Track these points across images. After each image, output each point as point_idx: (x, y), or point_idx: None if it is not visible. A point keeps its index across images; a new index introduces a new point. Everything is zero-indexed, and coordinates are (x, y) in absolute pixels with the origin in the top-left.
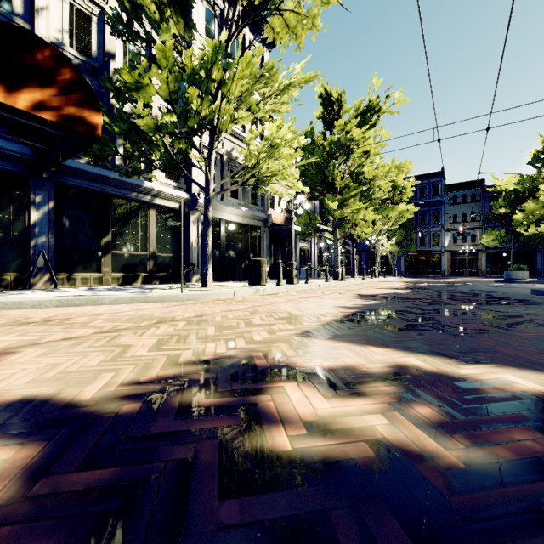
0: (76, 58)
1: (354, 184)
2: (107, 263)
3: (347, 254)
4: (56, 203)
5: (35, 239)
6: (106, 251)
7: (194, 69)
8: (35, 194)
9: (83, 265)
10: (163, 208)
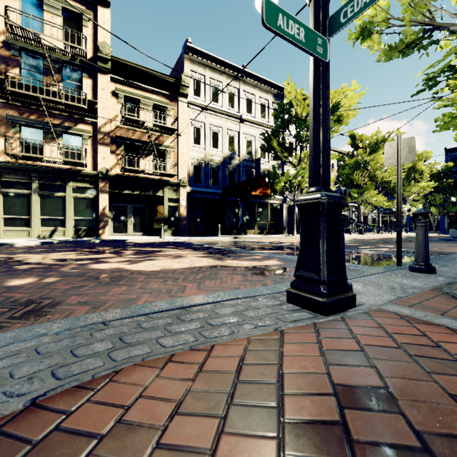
0: (248, 157)
1: (369, 182)
2: (256, 226)
3: (391, 215)
4: (243, 207)
5: (239, 220)
6: (255, 222)
7: (294, 175)
8: (239, 206)
9: (249, 227)
10: (272, 204)
